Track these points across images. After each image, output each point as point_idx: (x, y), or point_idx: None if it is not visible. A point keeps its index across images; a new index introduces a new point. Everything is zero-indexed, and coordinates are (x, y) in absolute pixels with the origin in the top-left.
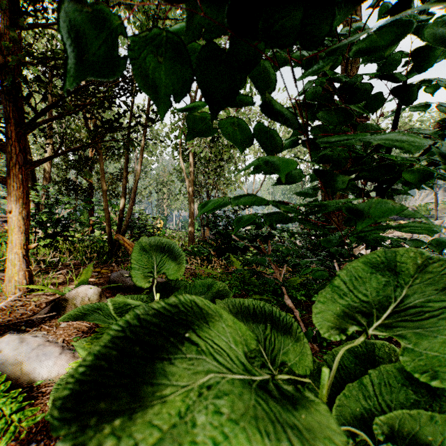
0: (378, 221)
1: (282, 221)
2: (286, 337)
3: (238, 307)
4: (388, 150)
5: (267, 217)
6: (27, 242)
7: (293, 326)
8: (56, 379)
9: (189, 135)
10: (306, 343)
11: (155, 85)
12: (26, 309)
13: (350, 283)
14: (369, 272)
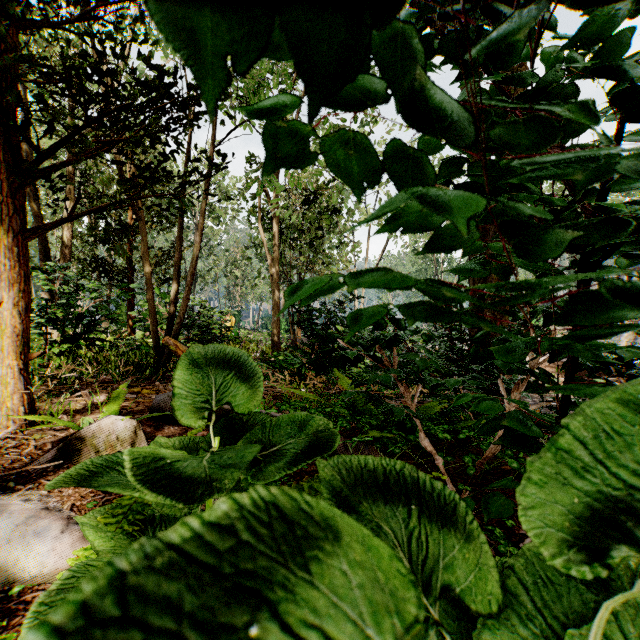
0: (626, 319)
1: (436, 317)
2: (446, 532)
3: (357, 473)
4: (600, 200)
5: (408, 310)
6: (26, 350)
7: (456, 509)
8: (52, 576)
9: (268, 166)
10: (484, 542)
11: (190, 26)
12: (20, 453)
13: (589, 442)
14: (630, 422)
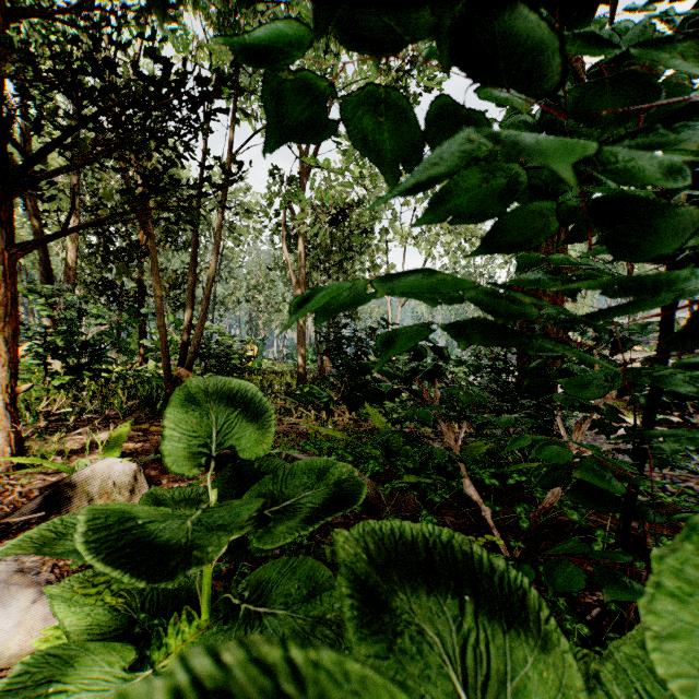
0: None
1: (496, 339)
2: (512, 636)
3: (389, 548)
4: (691, 198)
5: (458, 330)
6: (14, 382)
7: (525, 600)
8: (17, 659)
9: (273, 141)
10: (565, 649)
11: None
12: (2, 501)
13: None
14: None
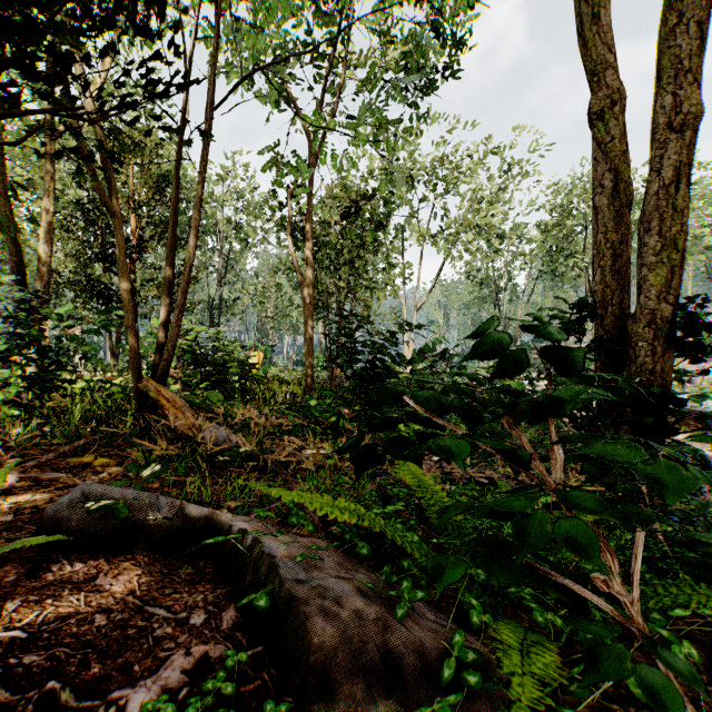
0: None
1: None
2: None
3: None
4: None
5: None
6: None
7: None
8: None
9: None
10: None
11: None
12: None
13: None
14: None
